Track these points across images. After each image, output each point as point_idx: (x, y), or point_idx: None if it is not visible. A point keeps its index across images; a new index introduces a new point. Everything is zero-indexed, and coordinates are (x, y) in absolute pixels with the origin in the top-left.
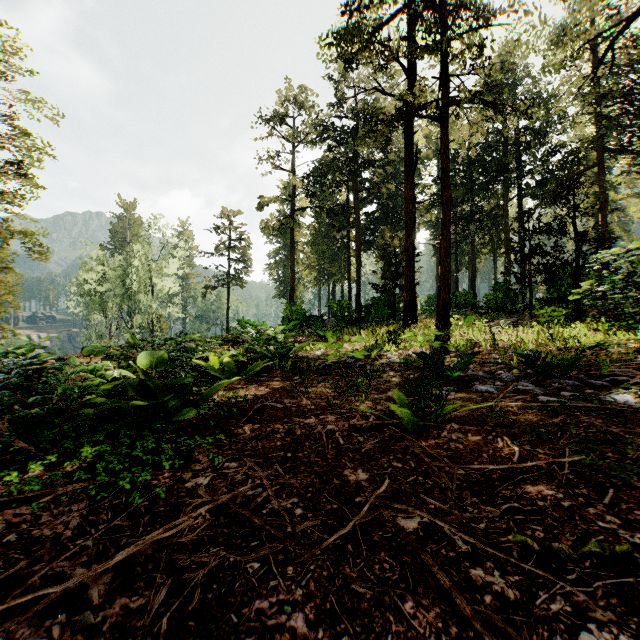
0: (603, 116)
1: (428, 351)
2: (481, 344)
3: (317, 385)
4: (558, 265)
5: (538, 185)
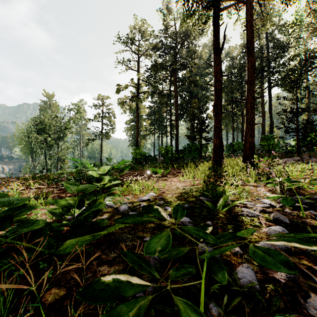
0: None
1: None
2: None
3: None
4: None
5: (283, 78)
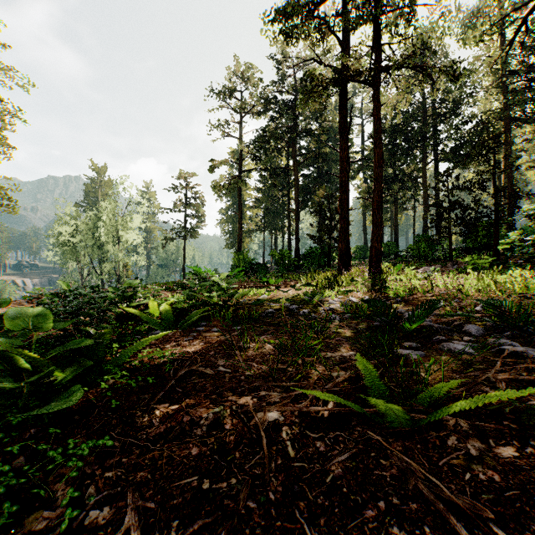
0: (509, 90)
1: (367, 297)
2: (418, 290)
3: (258, 338)
4: (477, 218)
5: (452, 151)
